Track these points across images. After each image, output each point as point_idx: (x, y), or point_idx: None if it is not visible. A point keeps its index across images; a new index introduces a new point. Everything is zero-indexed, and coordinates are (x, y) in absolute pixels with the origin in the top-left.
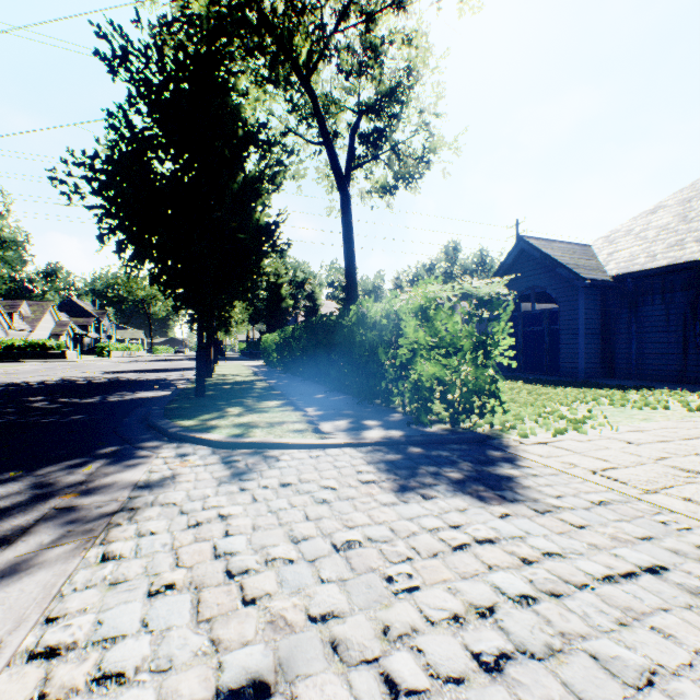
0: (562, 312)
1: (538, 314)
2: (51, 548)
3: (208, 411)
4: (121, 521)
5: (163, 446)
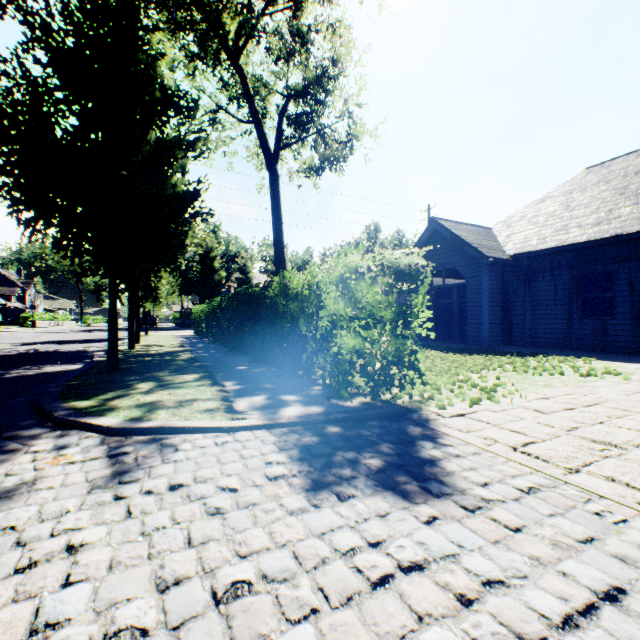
0: (469, 286)
1: (448, 288)
2: None
3: (114, 388)
4: None
5: (42, 436)
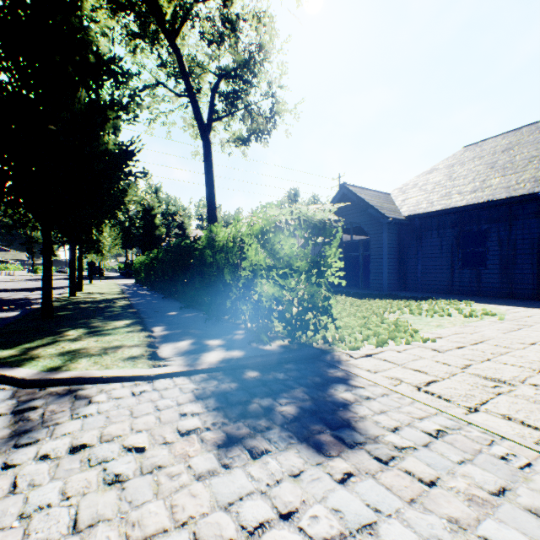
0: (372, 242)
1: (355, 243)
2: None
3: (41, 336)
4: None
5: None
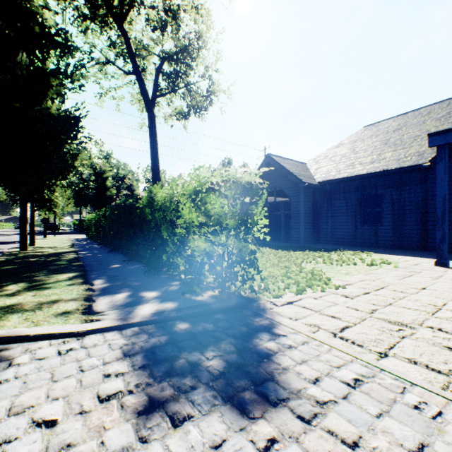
0: (292, 203)
1: (278, 204)
2: None
3: None
4: None
5: None
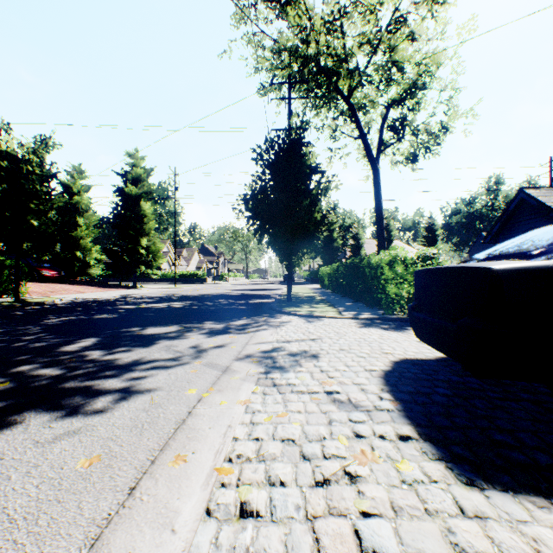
0: None
1: None
2: (269, 328)
3: (295, 307)
4: (281, 326)
5: (282, 315)
